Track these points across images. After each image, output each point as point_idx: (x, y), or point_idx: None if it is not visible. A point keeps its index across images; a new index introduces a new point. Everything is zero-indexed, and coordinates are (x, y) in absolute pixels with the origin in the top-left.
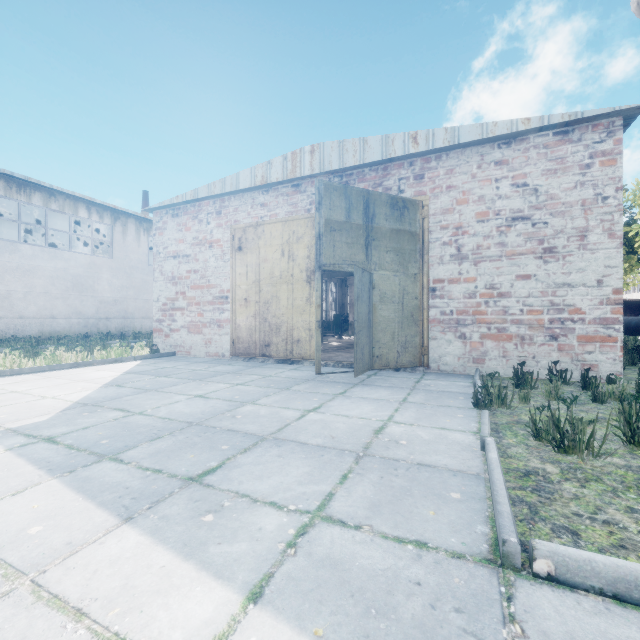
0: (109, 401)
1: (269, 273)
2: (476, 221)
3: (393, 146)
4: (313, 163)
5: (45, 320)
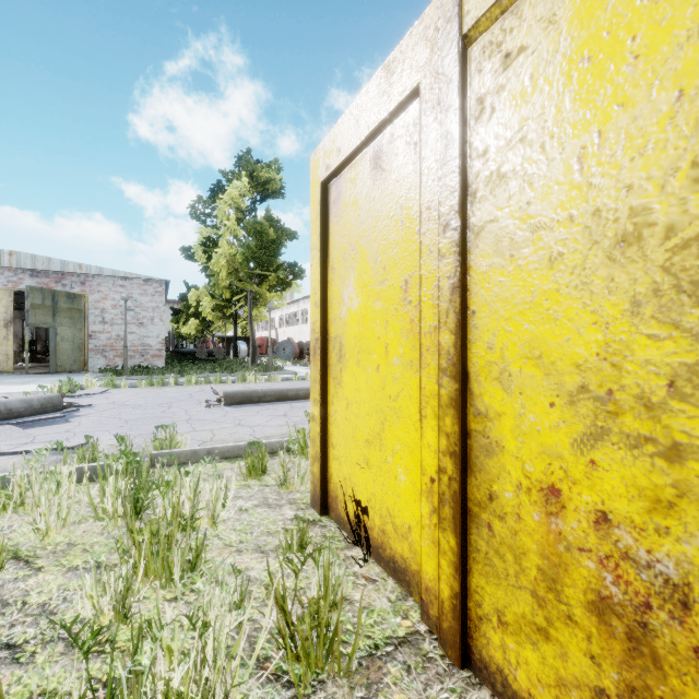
0: None
1: None
2: (112, 308)
3: (68, 266)
4: (12, 261)
5: None
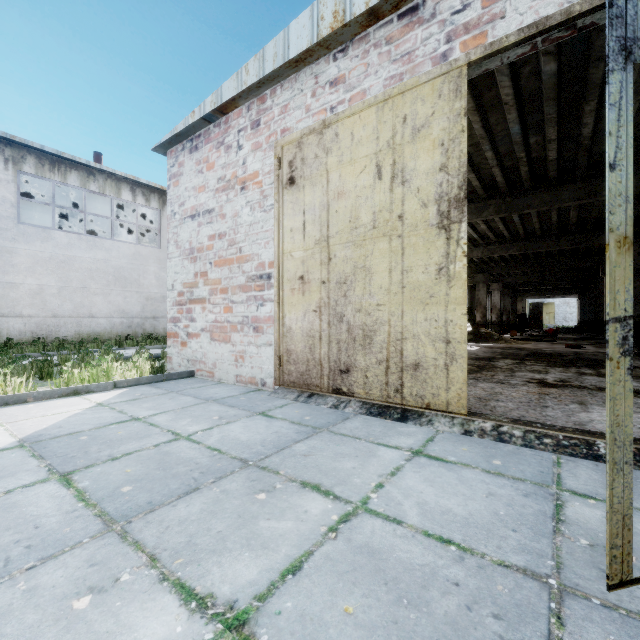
0: None
1: (348, 220)
2: None
3: None
4: None
5: (83, 319)
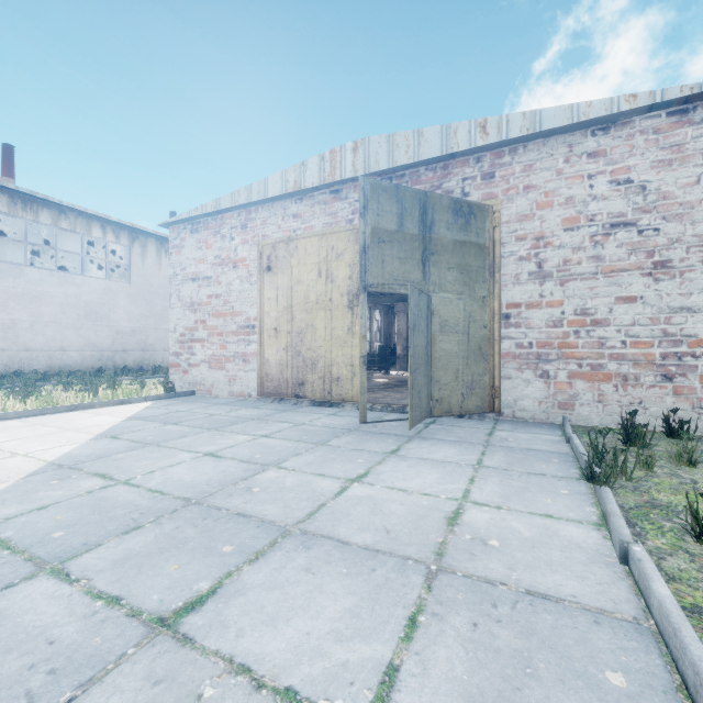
0: (92, 461)
1: (303, 297)
2: (563, 229)
3: (456, 138)
4: (356, 163)
5: (54, 353)
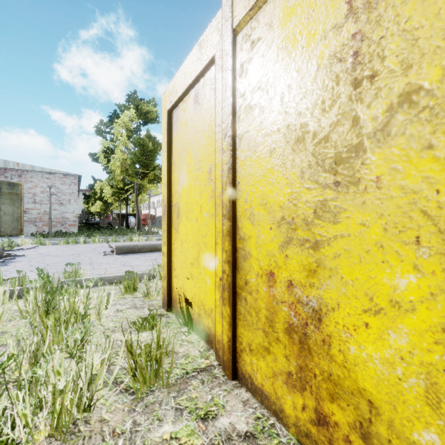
0: None
1: None
2: (41, 193)
3: (9, 164)
4: None
5: None
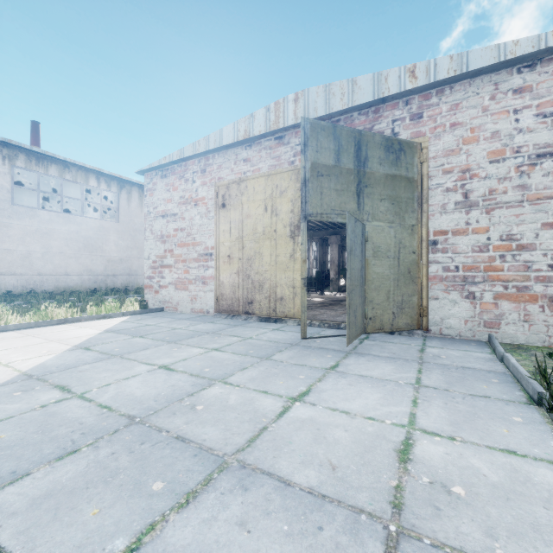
0: (60, 372)
1: (252, 229)
2: (488, 161)
3: (386, 83)
4: (297, 111)
5: (60, 277)
